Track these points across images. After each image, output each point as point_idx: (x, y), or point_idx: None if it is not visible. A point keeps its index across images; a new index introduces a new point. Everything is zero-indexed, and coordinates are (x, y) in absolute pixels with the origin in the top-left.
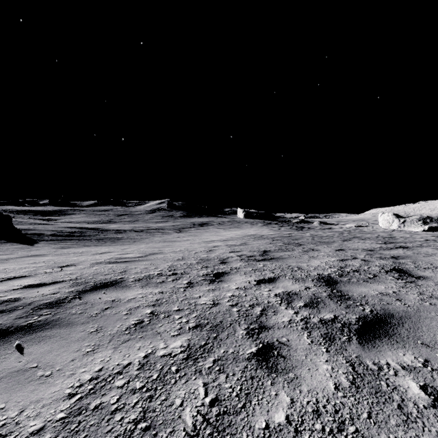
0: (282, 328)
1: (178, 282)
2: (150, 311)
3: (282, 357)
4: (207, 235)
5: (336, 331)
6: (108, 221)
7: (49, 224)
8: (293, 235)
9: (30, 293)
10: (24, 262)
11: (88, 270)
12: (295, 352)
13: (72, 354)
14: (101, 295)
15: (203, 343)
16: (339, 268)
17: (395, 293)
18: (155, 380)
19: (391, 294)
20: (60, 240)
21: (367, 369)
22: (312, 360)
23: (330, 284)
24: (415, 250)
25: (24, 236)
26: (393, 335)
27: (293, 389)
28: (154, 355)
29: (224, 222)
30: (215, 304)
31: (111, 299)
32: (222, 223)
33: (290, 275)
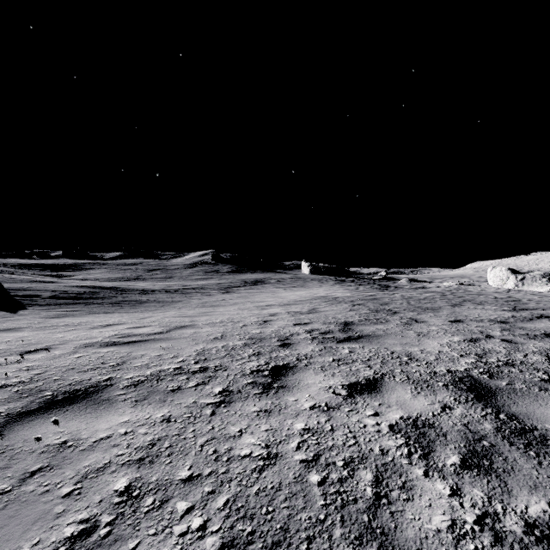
0: None
1: (206, 391)
2: (125, 484)
3: None
4: (261, 297)
5: None
6: (135, 278)
7: (54, 281)
8: (379, 298)
9: None
10: None
11: (63, 361)
12: None
13: None
14: (47, 427)
15: None
16: (477, 357)
17: None
18: None
19: None
20: (59, 304)
21: None
22: None
23: (484, 396)
24: None
25: (11, 299)
26: None
27: None
28: None
29: (284, 279)
30: (272, 459)
31: (61, 440)
32: (281, 280)
33: (401, 373)
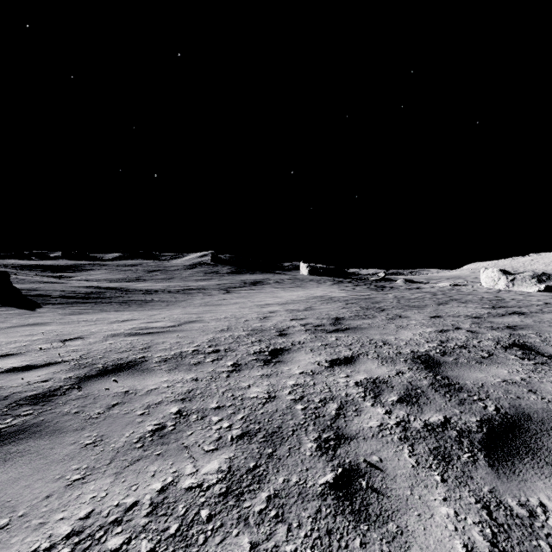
0: (370, 439)
1: (220, 364)
2: (176, 410)
3: (374, 492)
4: (261, 297)
5: (451, 444)
6: (136, 279)
7: (59, 282)
8: (372, 297)
9: (11, 380)
10: (17, 334)
11: (99, 346)
12: (394, 481)
13: (49, 486)
14: (110, 383)
15: (252, 464)
16: (440, 343)
17: (524, 381)
18: (172, 536)
19: (520, 382)
20: (71, 303)
21: (512, 516)
22: (422, 497)
23: (431, 366)
24: (535, 317)
25: (24, 298)
26: (539, 451)
27: None
28: (175, 487)
29: (283, 280)
30: (271, 399)
31: (124, 390)
32: (280, 281)
33: (374, 353)
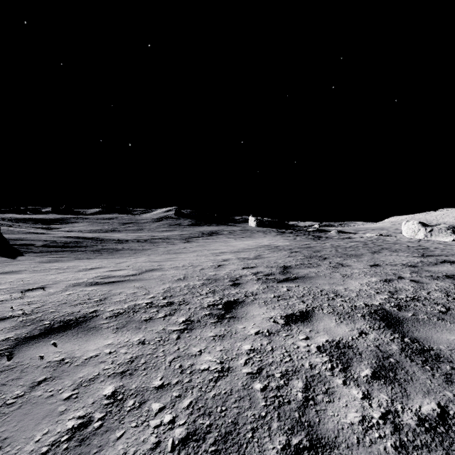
0: (356, 448)
1: (172, 321)
2: (111, 390)
3: None
4: (216, 246)
5: None
6: (111, 230)
7: (45, 233)
8: (312, 246)
9: None
10: None
11: (56, 297)
12: None
13: None
14: (48, 348)
15: None
16: (390, 294)
17: None
18: None
19: None
20: (50, 252)
21: None
22: None
23: (393, 324)
24: None
25: (10, 247)
26: None
27: None
28: None
29: (234, 231)
30: (225, 372)
31: (59, 358)
32: (232, 232)
33: (328, 306)
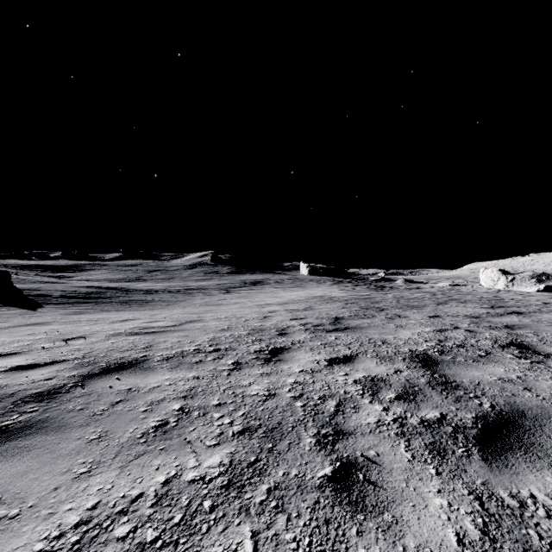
0: (367, 435)
1: (221, 363)
2: (178, 407)
3: (371, 484)
4: (261, 297)
5: (446, 439)
6: (136, 279)
7: (60, 282)
8: (371, 297)
9: (16, 378)
10: (19, 333)
11: (101, 345)
12: (391, 474)
13: (57, 478)
14: (113, 381)
15: (253, 459)
16: (438, 342)
17: (520, 379)
18: (176, 525)
19: (515, 380)
20: (72, 303)
21: (503, 507)
22: (417, 489)
23: (429, 365)
24: (533, 316)
25: (25, 298)
26: (531, 446)
27: (393, 543)
28: (179, 480)
29: (283, 280)
30: (271, 396)
31: (127, 387)
32: (280, 281)
33: (373, 352)
